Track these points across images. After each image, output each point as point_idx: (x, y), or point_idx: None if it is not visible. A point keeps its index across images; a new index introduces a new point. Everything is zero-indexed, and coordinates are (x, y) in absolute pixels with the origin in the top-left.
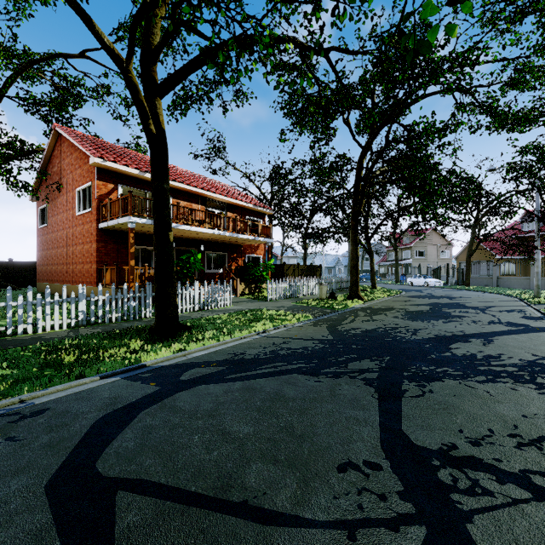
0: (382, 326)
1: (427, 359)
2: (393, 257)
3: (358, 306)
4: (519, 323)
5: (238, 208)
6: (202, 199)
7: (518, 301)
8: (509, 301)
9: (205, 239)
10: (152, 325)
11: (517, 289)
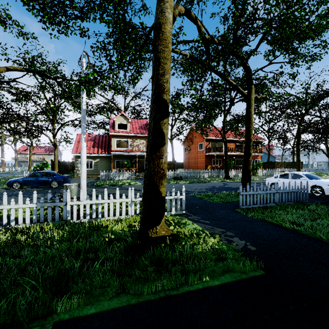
0: None
1: None
2: None
3: None
4: None
5: None
6: (234, 141)
7: None
8: None
9: (235, 155)
10: (224, 177)
11: None
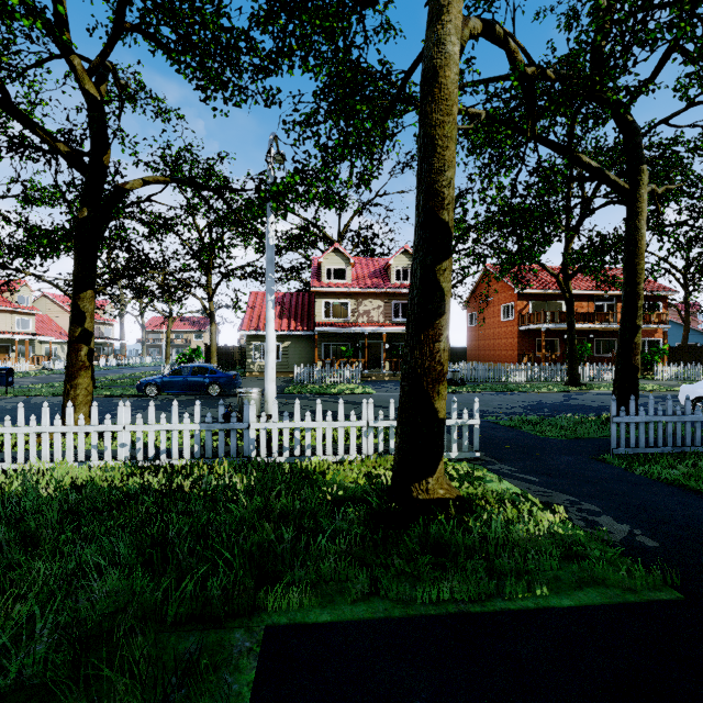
0: None
1: None
2: None
3: None
4: None
5: None
6: (590, 297)
7: None
8: None
9: (594, 329)
10: (566, 381)
11: None
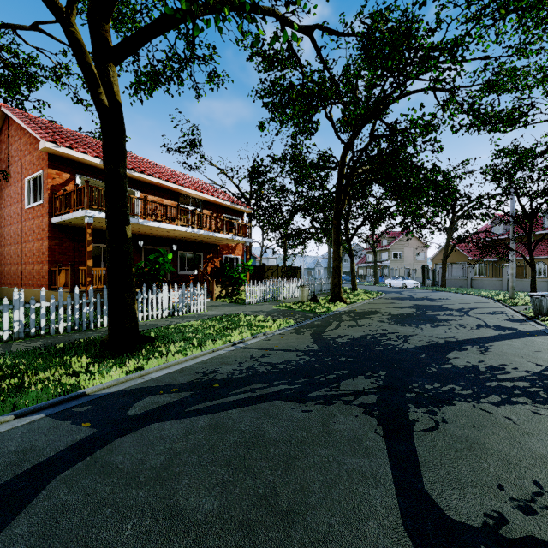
0: (370, 332)
1: (428, 374)
2: (372, 259)
3: (341, 310)
4: (507, 326)
5: (214, 205)
6: (174, 195)
7: (495, 302)
8: (487, 303)
9: (178, 238)
10: (105, 338)
11: (490, 291)
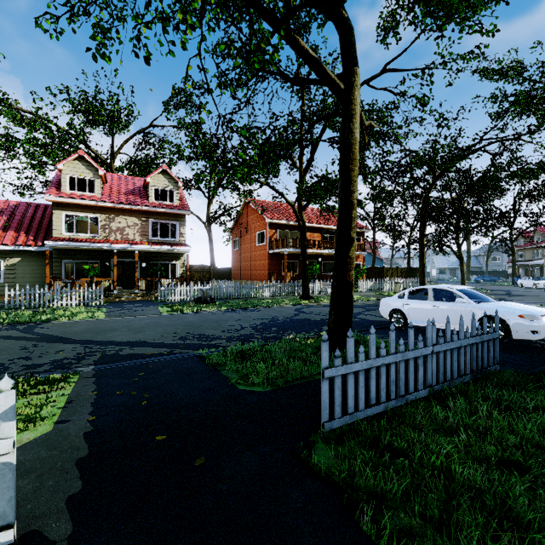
0: None
1: None
2: (523, 257)
3: None
4: None
5: None
6: (319, 230)
7: None
8: None
9: (321, 254)
10: (301, 296)
11: None
